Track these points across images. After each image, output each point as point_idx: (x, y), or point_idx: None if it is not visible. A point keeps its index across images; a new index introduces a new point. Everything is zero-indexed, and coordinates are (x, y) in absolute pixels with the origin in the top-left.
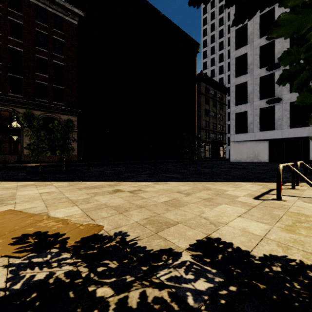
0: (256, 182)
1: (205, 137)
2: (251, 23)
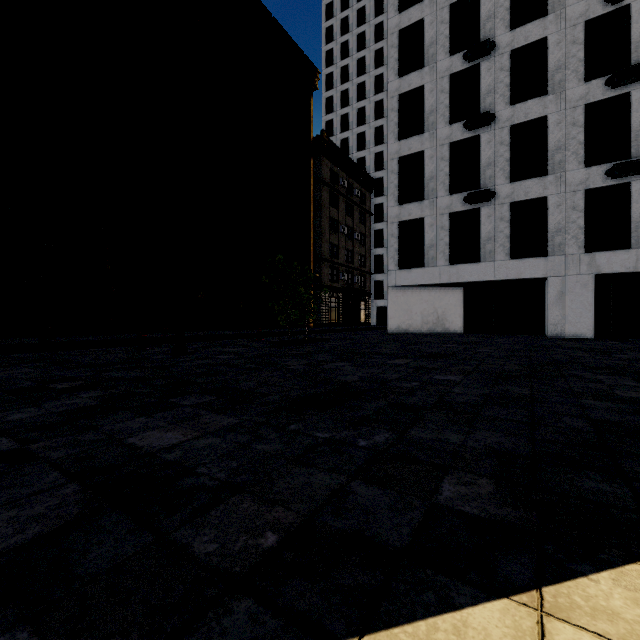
0: None
1: (331, 279)
2: (432, 20)
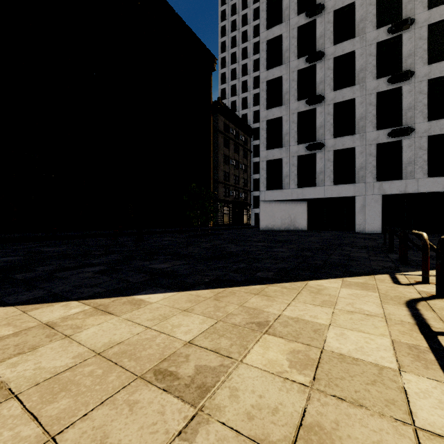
0: (343, 275)
1: (224, 195)
2: (287, 35)
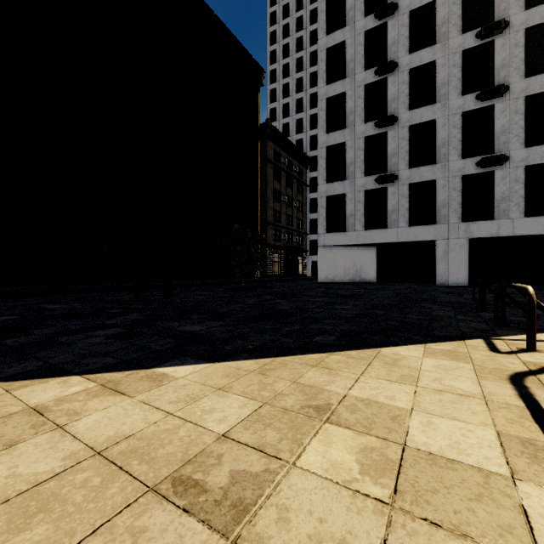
0: (425, 341)
1: (274, 239)
2: (351, 42)
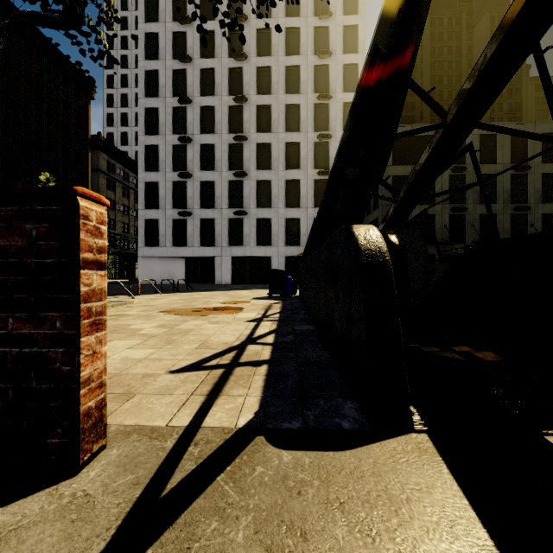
0: (114, 296)
1: None
2: (163, 111)
